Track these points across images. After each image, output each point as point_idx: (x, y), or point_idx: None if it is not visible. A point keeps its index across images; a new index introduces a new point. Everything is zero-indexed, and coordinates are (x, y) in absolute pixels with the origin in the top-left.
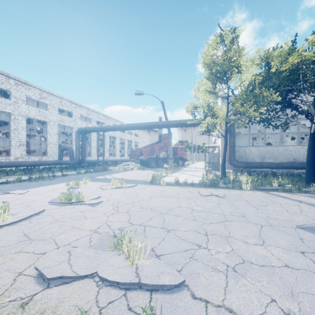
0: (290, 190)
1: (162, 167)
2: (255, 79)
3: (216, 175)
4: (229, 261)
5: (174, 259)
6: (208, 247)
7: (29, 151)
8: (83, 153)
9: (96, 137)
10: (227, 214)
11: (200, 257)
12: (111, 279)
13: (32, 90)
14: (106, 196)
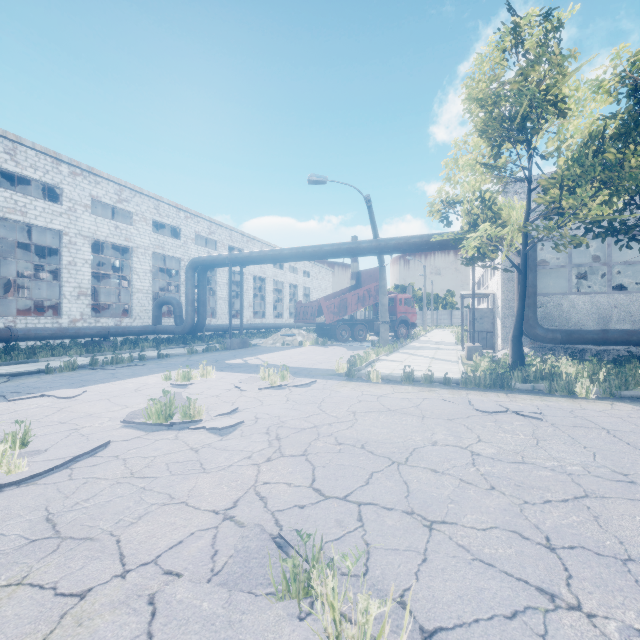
0: None
1: (363, 339)
2: (604, 127)
3: (497, 361)
4: None
5: None
6: (585, 606)
7: (97, 307)
8: (201, 310)
9: (226, 279)
10: (577, 473)
11: None
12: None
13: (103, 185)
14: (249, 408)
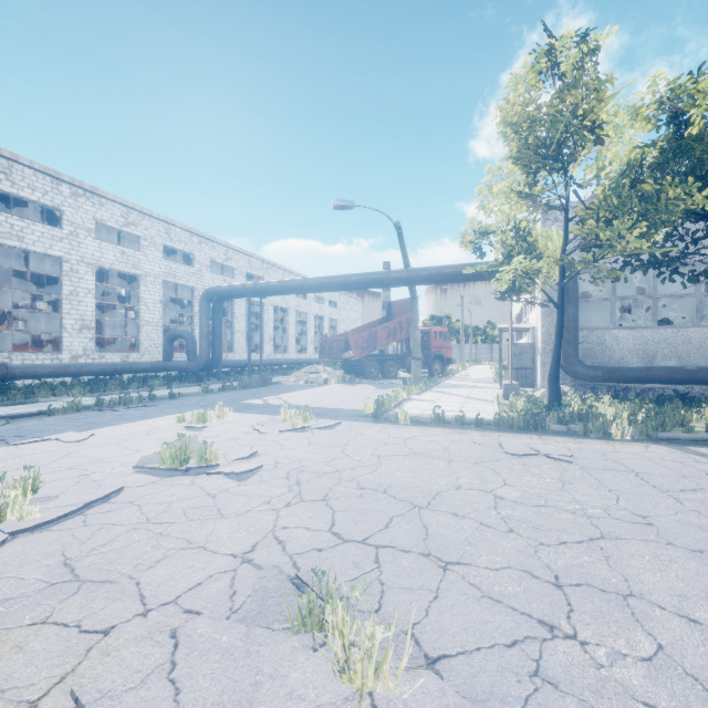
0: None
1: (394, 377)
2: (642, 156)
3: (534, 401)
4: (667, 699)
5: (486, 678)
6: (580, 635)
7: (101, 341)
8: (216, 345)
9: (244, 309)
10: (597, 516)
11: (563, 673)
12: None
13: (108, 207)
14: (269, 452)
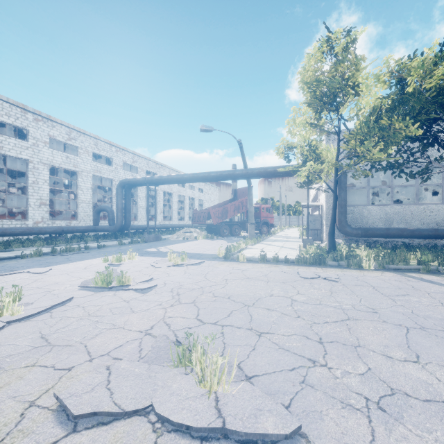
0: (438, 270)
1: (238, 235)
2: (381, 104)
3: (320, 248)
4: (368, 391)
5: (276, 385)
6: (329, 364)
7: (53, 213)
8: (127, 215)
9: (145, 193)
10: (347, 309)
11: (317, 381)
12: (176, 420)
13: (57, 128)
14: (160, 278)
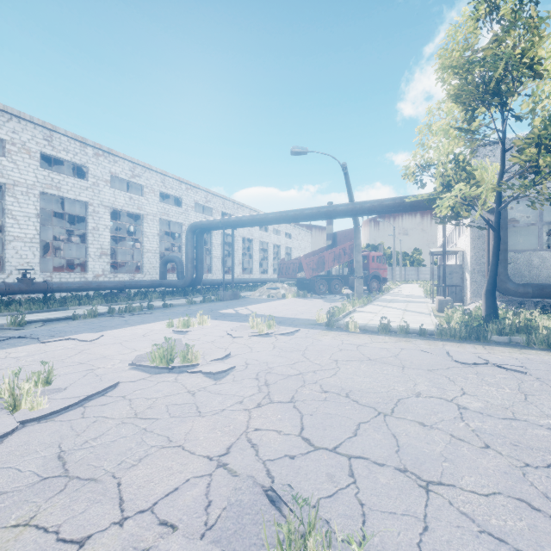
0: None
1: (338, 293)
2: None
3: (469, 313)
4: None
5: None
6: None
7: (116, 264)
8: (199, 267)
9: (220, 240)
10: None
11: None
12: None
13: (120, 163)
14: (240, 354)
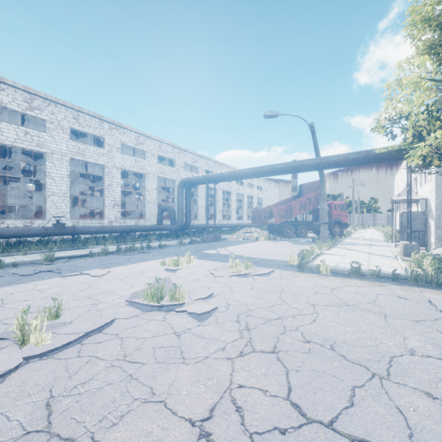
0: None
1: (304, 236)
2: None
3: (438, 259)
4: None
5: None
6: None
7: (125, 213)
8: (187, 214)
9: (204, 193)
10: None
11: None
12: None
13: (128, 134)
14: (222, 294)
